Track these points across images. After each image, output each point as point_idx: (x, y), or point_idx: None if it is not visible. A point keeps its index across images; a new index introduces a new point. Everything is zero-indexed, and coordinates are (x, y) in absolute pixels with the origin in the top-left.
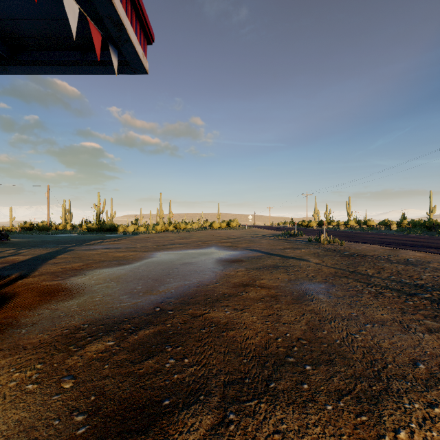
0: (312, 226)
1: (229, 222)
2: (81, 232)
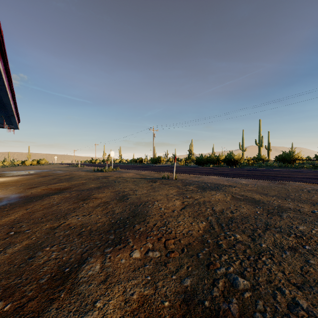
0: (95, 162)
1: (40, 160)
2: None
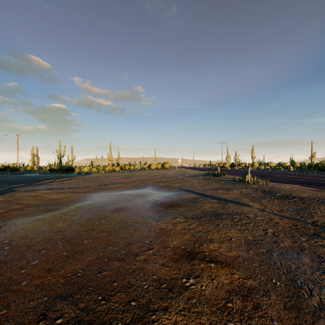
0: (227, 167)
1: (164, 164)
2: (43, 172)
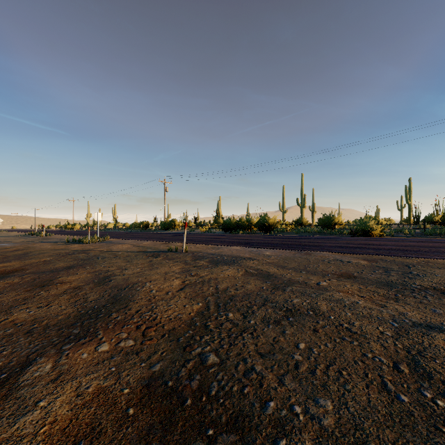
0: (73, 228)
1: None
2: None
